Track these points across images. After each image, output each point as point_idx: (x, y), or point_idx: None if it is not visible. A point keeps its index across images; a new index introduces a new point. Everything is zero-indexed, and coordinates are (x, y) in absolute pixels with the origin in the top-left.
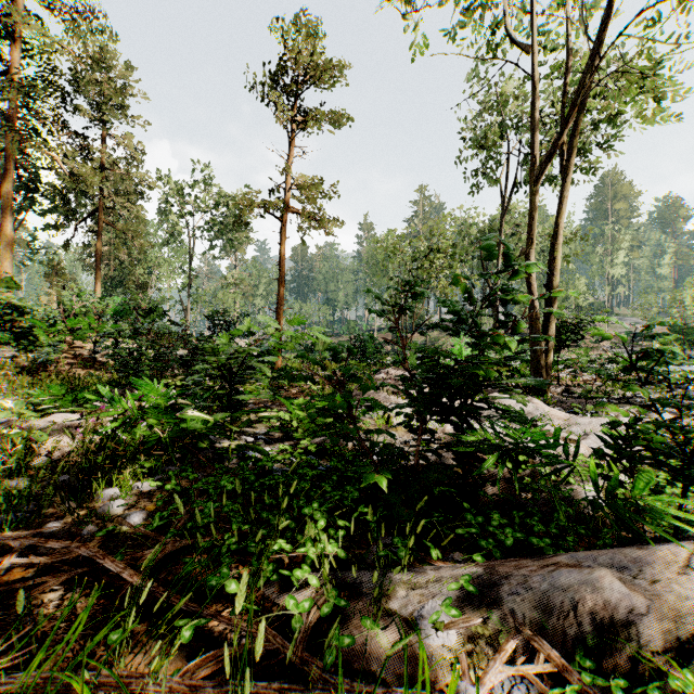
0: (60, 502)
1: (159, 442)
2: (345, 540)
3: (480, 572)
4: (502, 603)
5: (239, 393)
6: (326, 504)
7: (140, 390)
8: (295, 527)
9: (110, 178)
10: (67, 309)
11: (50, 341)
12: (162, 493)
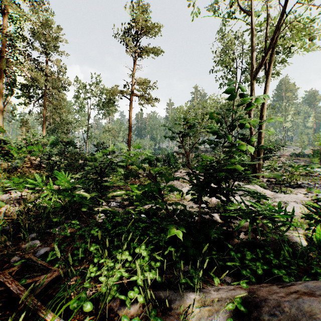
0: (4, 241)
1: (64, 207)
2: (160, 266)
3: (246, 294)
4: (265, 320)
5: (105, 181)
6: (150, 246)
7: (58, 180)
8: (131, 260)
9: (50, 81)
10: (28, 142)
11: (19, 156)
12: (61, 236)
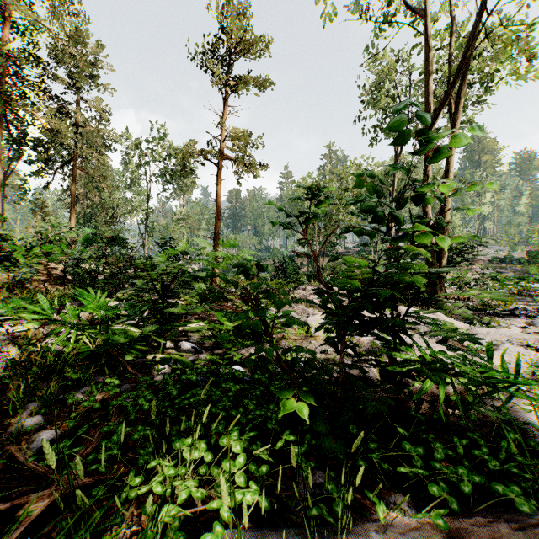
0: None
1: (96, 352)
2: (268, 471)
3: None
4: None
5: (171, 306)
6: (247, 432)
7: None
8: (211, 460)
9: (84, 135)
10: (45, 237)
11: (29, 262)
12: (85, 407)
